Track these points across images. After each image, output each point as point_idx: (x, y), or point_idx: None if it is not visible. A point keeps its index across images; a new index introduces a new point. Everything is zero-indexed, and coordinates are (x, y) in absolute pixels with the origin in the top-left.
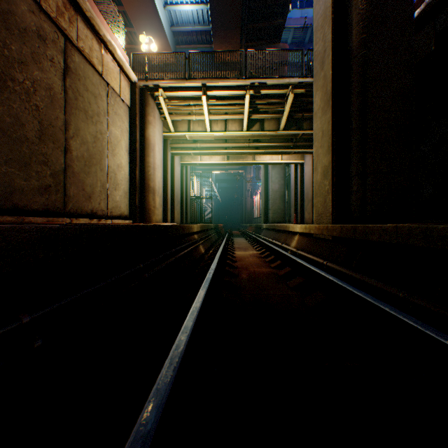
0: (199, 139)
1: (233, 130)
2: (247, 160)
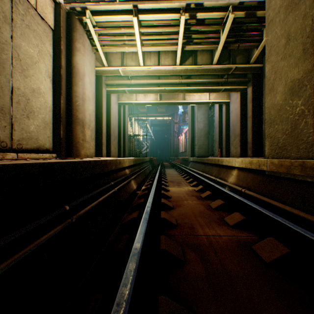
0: (132, 75)
1: (166, 65)
2: (178, 100)
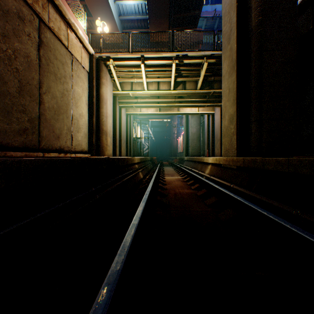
0: (139, 96)
1: (163, 89)
2: (173, 111)
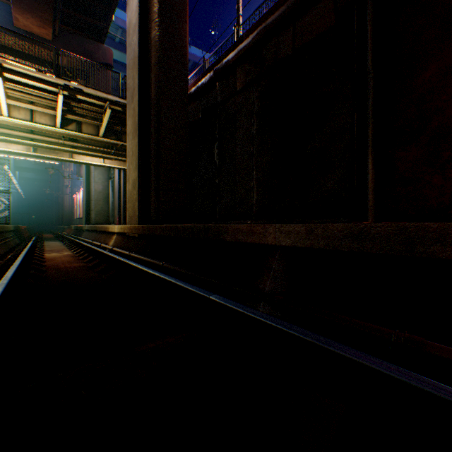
0: None
1: (43, 123)
2: (63, 156)
